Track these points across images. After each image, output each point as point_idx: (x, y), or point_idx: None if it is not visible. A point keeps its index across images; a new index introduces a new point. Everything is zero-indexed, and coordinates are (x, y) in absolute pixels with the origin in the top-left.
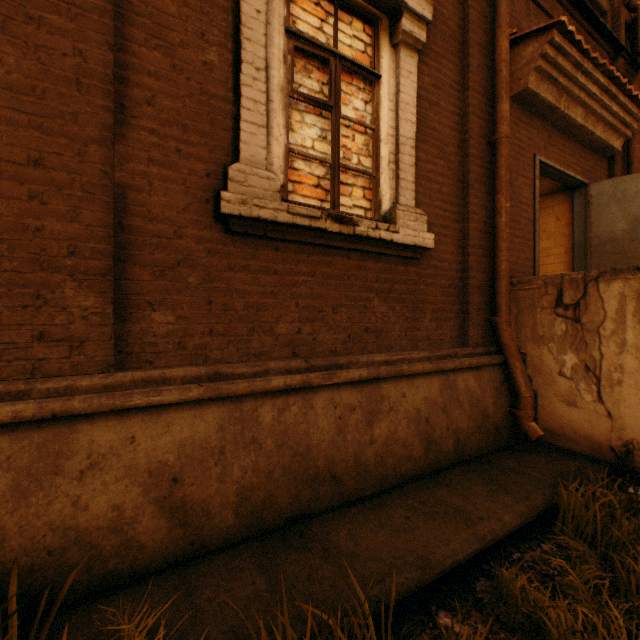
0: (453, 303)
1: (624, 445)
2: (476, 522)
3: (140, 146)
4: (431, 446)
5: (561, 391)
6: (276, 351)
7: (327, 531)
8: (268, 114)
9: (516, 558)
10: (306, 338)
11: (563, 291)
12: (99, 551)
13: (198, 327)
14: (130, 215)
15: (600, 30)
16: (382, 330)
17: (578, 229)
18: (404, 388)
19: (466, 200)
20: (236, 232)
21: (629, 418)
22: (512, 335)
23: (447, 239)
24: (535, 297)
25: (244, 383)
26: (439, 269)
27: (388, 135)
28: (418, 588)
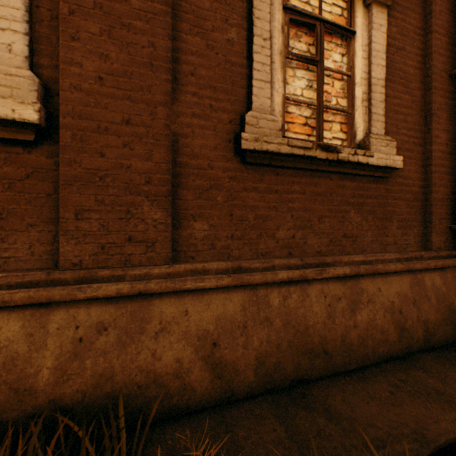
0: (416, 214)
1: None
2: None
3: (186, 105)
4: (403, 333)
5: None
6: (276, 251)
7: (324, 395)
8: (271, 72)
9: None
10: (298, 242)
11: None
12: (167, 390)
13: (223, 233)
14: (180, 154)
15: None
16: (357, 236)
17: None
18: (379, 284)
19: (428, 126)
20: (249, 162)
21: None
22: None
23: (411, 160)
24: None
25: (259, 275)
26: (404, 185)
27: (361, 79)
28: None
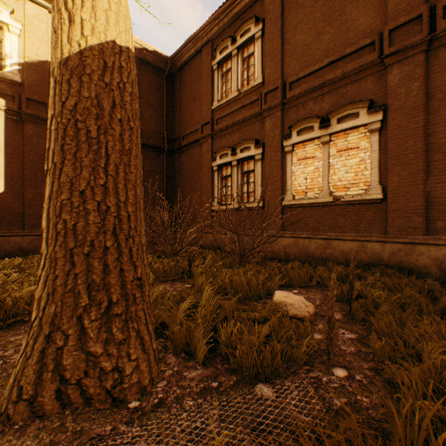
0: None
1: None
2: None
3: (432, 180)
4: None
5: None
6: None
7: None
8: None
9: None
10: None
11: None
12: (421, 271)
13: None
14: (429, 198)
15: None
16: None
17: None
18: None
19: None
20: None
21: None
22: None
23: None
24: None
25: None
26: None
27: None
28: None
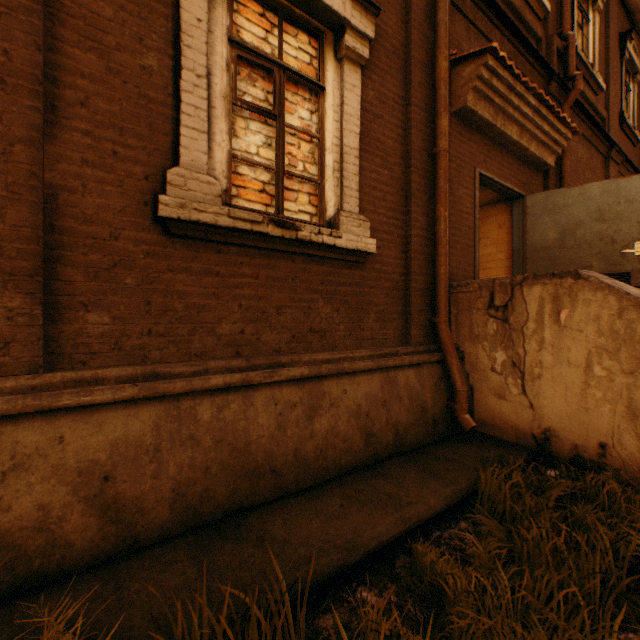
0: (397, 304)
1: (543, 432)
2: (404, 506)
3: (73, 147)
4: (371, 439)
5: (493, 385)
6: (218, 351)
7: (264, 522)
8: (210, 120)
9: (436, 536)
10: (250, 338)
11: (494, 294)
12: (23, 551)
13: (136, 328)
14: (62, 216)
15: (535, 55)
16: (327, 330)
17: (516, 237)
18: (346, 385)
19: (409, 208)
20: (176, 235)
21: (547, 408)
22: (450, 334)
23: (391, 244)
24: (472, 299)
25: (182, 382)
26: (383, 272)
27: (333, 144)
28: (343, 568)
